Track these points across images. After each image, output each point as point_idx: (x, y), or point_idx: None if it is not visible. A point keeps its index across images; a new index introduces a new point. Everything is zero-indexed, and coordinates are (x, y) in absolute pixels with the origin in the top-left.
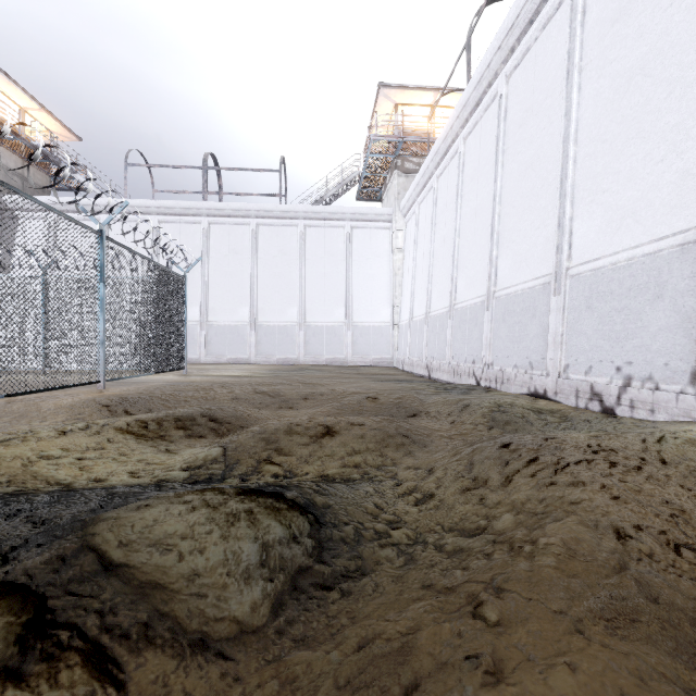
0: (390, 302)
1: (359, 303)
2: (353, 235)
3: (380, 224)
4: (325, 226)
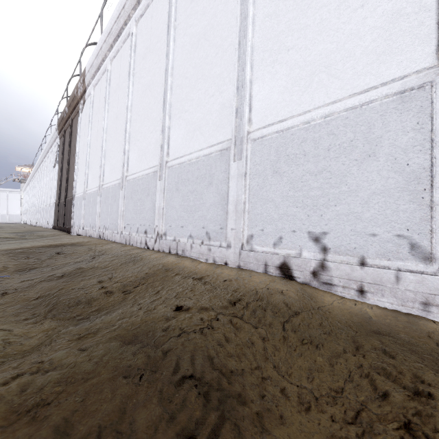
0: (20, 209)
1: (11, 210)
2: (10, 194)
3: (17, 193)
4: (1, 192)
